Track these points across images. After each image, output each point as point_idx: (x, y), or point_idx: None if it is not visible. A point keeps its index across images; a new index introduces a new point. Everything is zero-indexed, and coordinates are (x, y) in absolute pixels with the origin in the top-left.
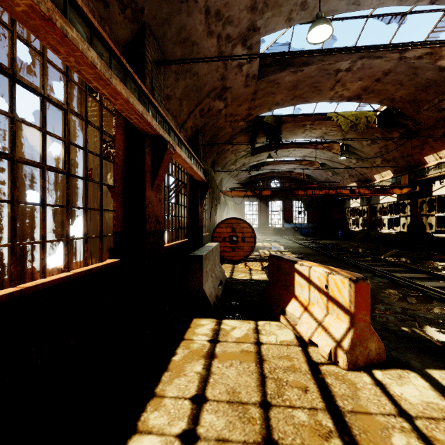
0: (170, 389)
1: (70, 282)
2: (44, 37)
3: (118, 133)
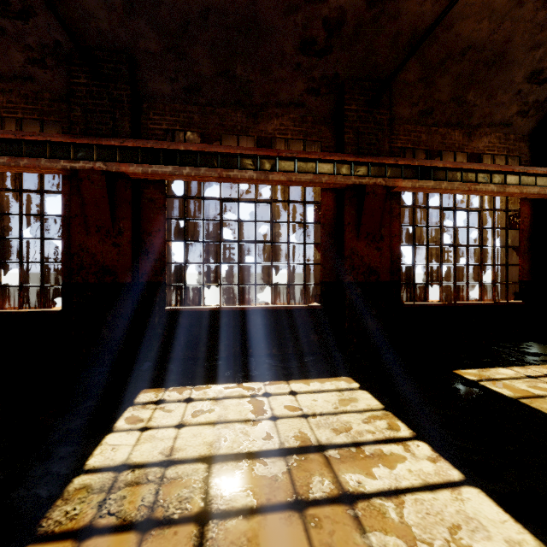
0: (535, 368)
1: (482, 307)
2: (467, 193)
3: (523, 206)
